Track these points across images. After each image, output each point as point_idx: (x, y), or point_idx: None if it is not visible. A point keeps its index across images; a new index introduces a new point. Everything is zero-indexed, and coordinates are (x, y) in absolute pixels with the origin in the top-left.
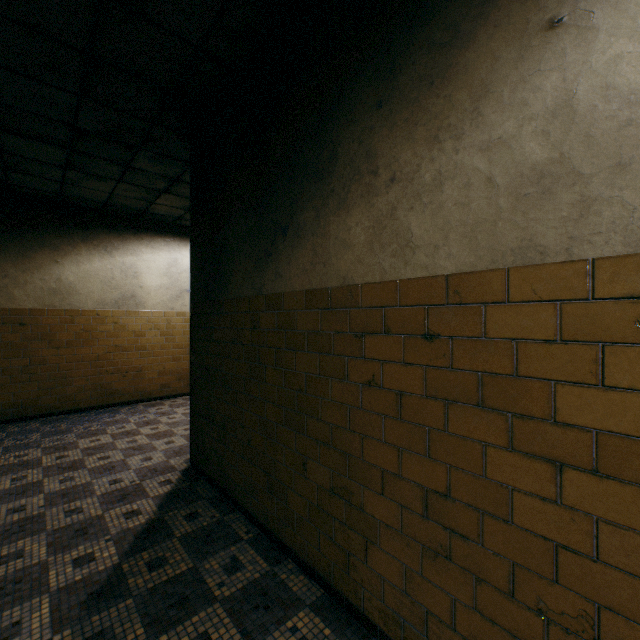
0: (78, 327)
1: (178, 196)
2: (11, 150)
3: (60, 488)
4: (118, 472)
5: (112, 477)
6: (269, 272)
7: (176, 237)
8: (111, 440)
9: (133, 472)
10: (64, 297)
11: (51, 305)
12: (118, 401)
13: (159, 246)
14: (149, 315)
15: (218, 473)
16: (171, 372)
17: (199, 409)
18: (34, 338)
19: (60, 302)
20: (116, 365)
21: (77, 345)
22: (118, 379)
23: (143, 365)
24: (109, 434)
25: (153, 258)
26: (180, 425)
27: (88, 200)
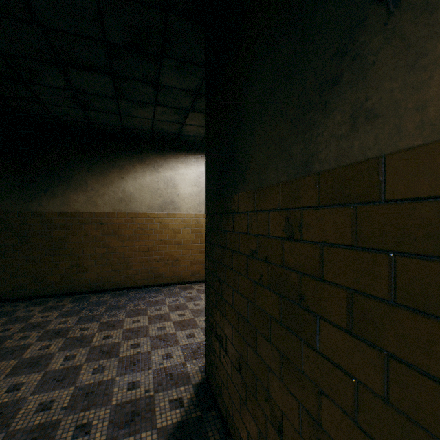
0: (136, 226)
1: (201, 113)
2: (78, 87)
3: (89, 381)
4: (139, 370)
5: (132, 377)
6: (330, 122)
7: (203, 154)
8: (147, 323)
9: (151, 374)
10: (127, 204)
11: (119, 210)
12: (162, 282)
13: (190, 162)
14: (183, 217)
15: (231, 422)
16: (199, 262)
17: (211, 323)
18: (108, 233)
19: (124, 207)
20: (160, 255)
21: (135, 239)
22: (162, 265)
23: (179, 255)
24: (147, 315)
25: (186, 172)
26: (202, 314)
27: (140, 130)
